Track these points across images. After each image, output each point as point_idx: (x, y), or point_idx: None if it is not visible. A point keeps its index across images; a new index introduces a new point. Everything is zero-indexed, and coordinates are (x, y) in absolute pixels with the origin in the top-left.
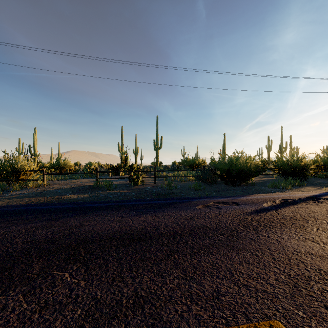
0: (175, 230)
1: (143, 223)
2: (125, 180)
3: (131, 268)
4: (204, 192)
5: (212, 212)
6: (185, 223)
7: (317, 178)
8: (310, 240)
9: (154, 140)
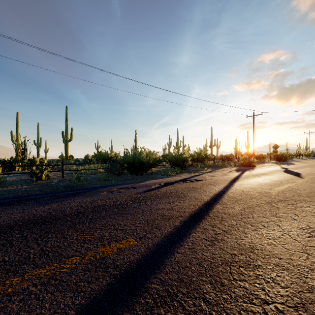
0: (79, 211)
1: (48, 210)
2: (24, 175)
3: (37, 239)
4: (111, 182)
5: (113, 195)
6: (89, 205)
7: (193, 167)
8: (167, 203)
9: (63, 132)
